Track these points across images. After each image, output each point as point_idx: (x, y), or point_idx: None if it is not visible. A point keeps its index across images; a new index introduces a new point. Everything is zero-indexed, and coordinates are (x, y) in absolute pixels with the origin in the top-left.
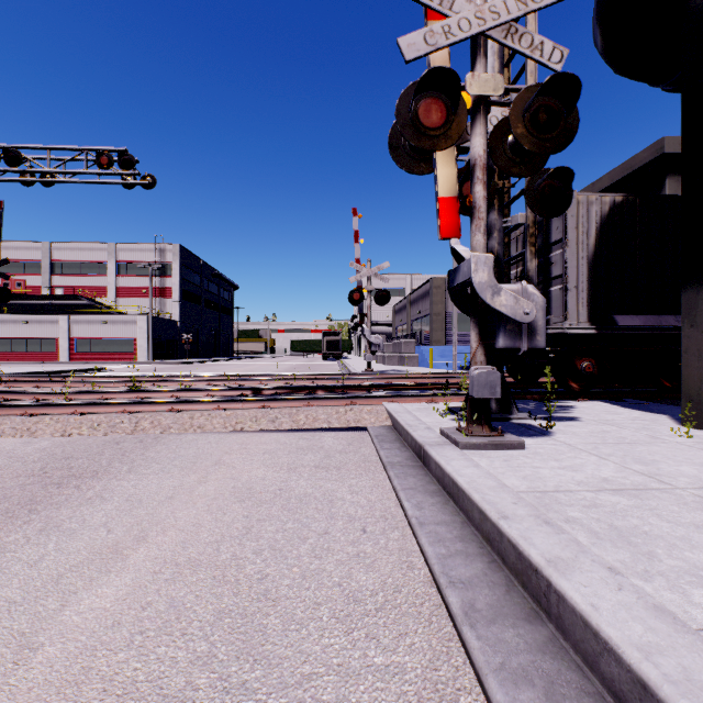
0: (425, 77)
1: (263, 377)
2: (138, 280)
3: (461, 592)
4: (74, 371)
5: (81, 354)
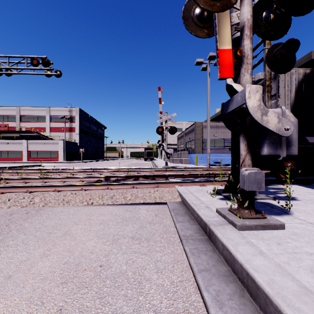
0: None
1: (113, 169)
2: (60, 124)
3: None
4: (25, 166)
5: (33, 158)
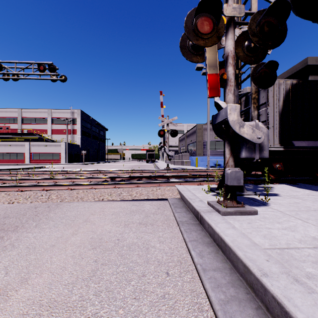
0: (202, 2)
1: (117, 171)
2: (62, 126)
3: None
4: (29, 168)
5: (35, 160)
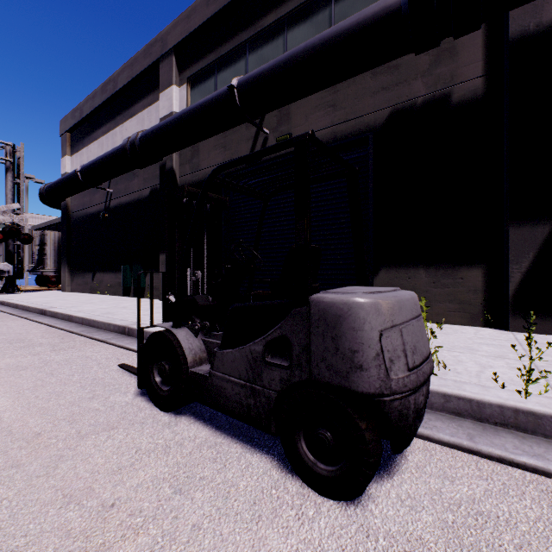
0: None
1: None
2: None
3: None
4: None
5: None
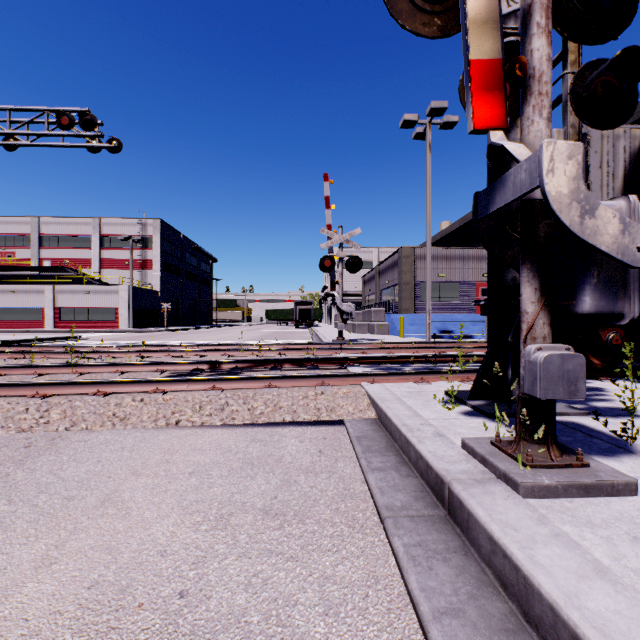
0: None
1: (229, 346)
2: (121, 253)
3: None
4: (46, 340)
5: (66, 322)
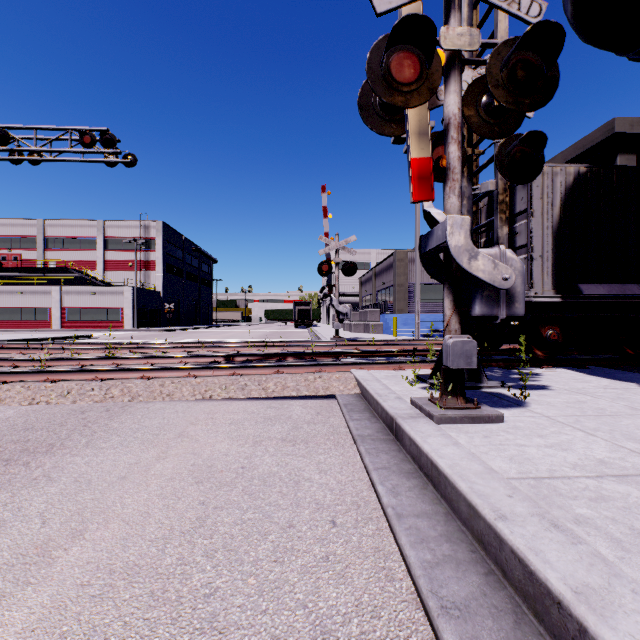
0: (398, 26)
1: (236, 344)
2: (125, 254)
3: (458, 625)
4: (62, 338)
5: (72, 322)
